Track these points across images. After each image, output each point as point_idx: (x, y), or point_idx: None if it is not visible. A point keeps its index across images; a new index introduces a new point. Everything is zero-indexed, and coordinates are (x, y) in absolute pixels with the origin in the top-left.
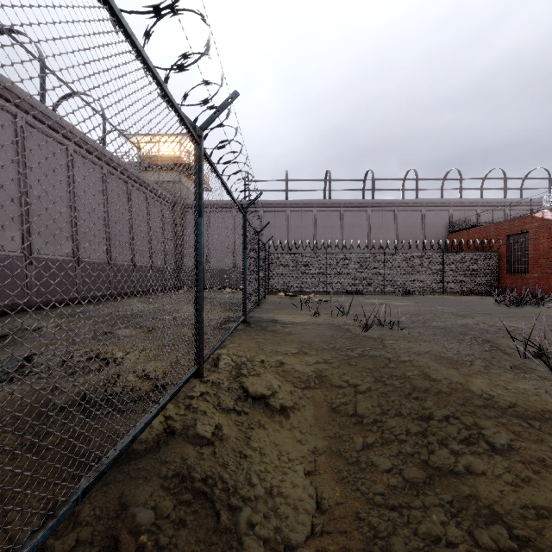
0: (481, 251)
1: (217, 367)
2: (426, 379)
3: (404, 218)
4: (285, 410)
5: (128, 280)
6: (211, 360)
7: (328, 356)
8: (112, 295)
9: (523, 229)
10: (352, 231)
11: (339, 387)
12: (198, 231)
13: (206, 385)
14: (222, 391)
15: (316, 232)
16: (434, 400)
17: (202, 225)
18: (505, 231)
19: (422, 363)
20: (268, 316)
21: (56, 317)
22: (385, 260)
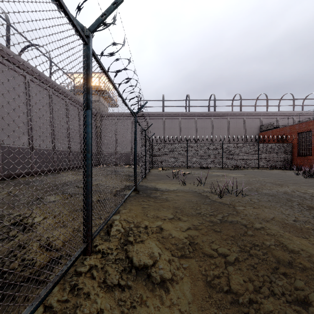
0: (281, 142)
1: (109, 235)
2: (286, 251)
3: (233, 123)
4: (164, 282)
5: (66, 160)
6: (105, 227)
7: (197, 223)
8: (55, 169)
9: (308, 129)
10: (202, 130)
11: (210, 257)
12: (86, 122)
13: (96, 257)
14: (110, 263)
15: (180, 131)
16: (304, 279)
17: (90, 117)
18: (296, 130)
19: (274, 231)
20: (151, 185)
21: (11, 186)
22: (223, 148)
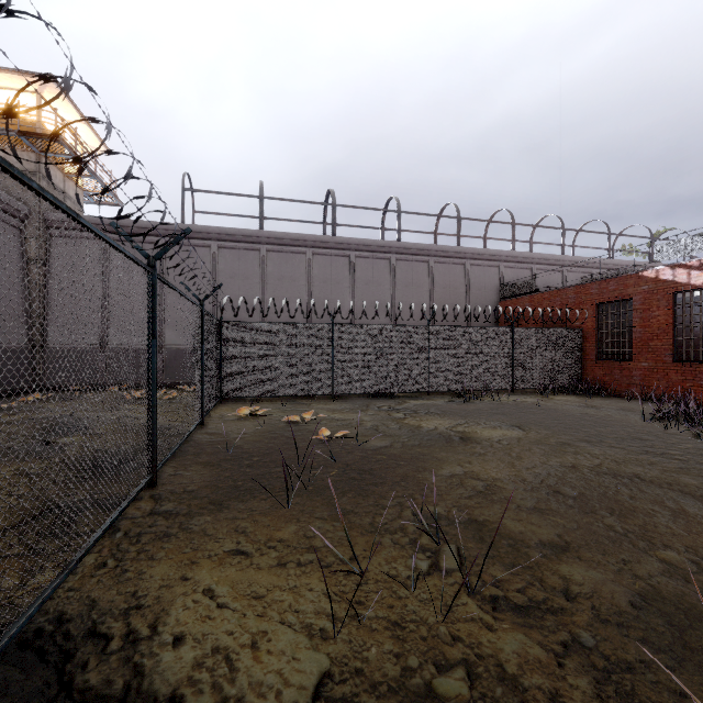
0: (553, 326)
1: None
2: None
3: (443, 274)
4: None
5: None
6: None
7: None
8: None
9: (622, 295)
10: (368, 290)
11: None
12: None
13: None
14: None
15: (311, 288)
16: None
17: None
18: (593, 297)
19: None
20: (139, 603)
21: None
22: (429, 339)
